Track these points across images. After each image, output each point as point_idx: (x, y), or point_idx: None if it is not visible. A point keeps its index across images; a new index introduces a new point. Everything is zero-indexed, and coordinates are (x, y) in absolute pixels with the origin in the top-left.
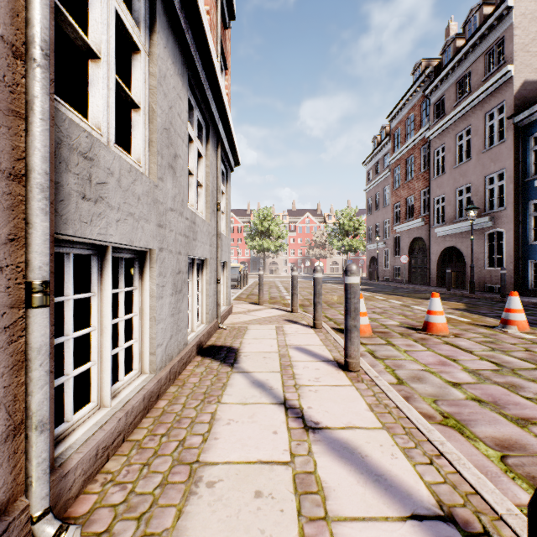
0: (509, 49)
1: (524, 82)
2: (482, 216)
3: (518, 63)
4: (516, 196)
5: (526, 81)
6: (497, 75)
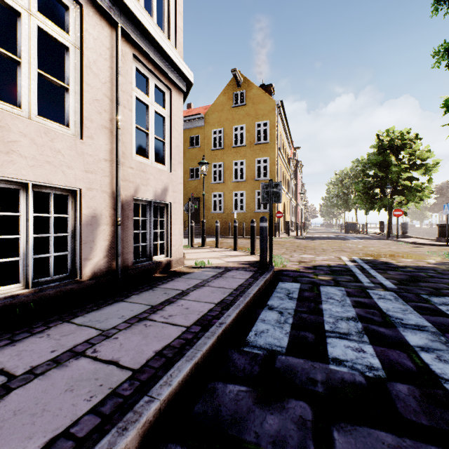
0: None
1: None
2: None
3: None
4: None
5: None
6: None
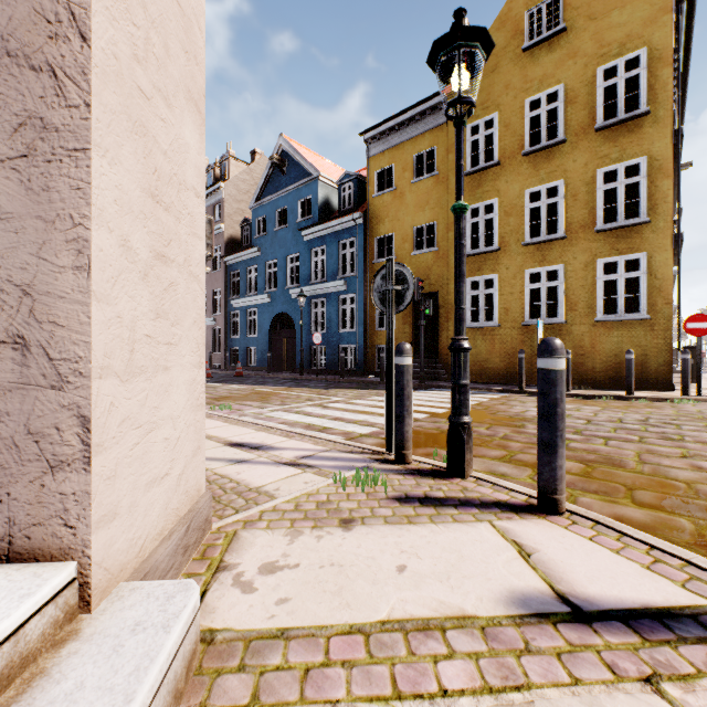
0: (223, 213)
1: (231, 237)
2: (212, 316)
3: (227, 224)
4: (226, 307)
5: (232, 237)
6: (217, 226)
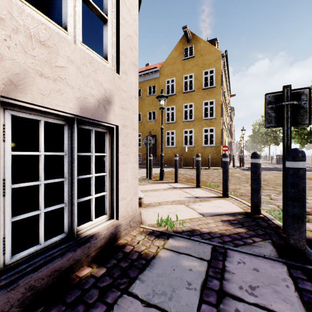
0: None
1: None
2: None
3: None
4: None
5: None
6: None
